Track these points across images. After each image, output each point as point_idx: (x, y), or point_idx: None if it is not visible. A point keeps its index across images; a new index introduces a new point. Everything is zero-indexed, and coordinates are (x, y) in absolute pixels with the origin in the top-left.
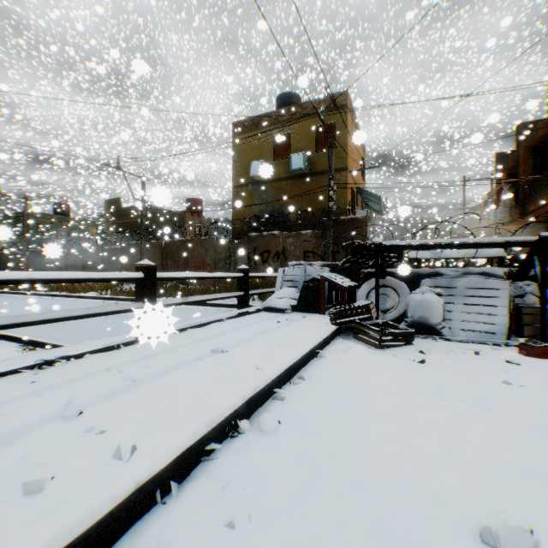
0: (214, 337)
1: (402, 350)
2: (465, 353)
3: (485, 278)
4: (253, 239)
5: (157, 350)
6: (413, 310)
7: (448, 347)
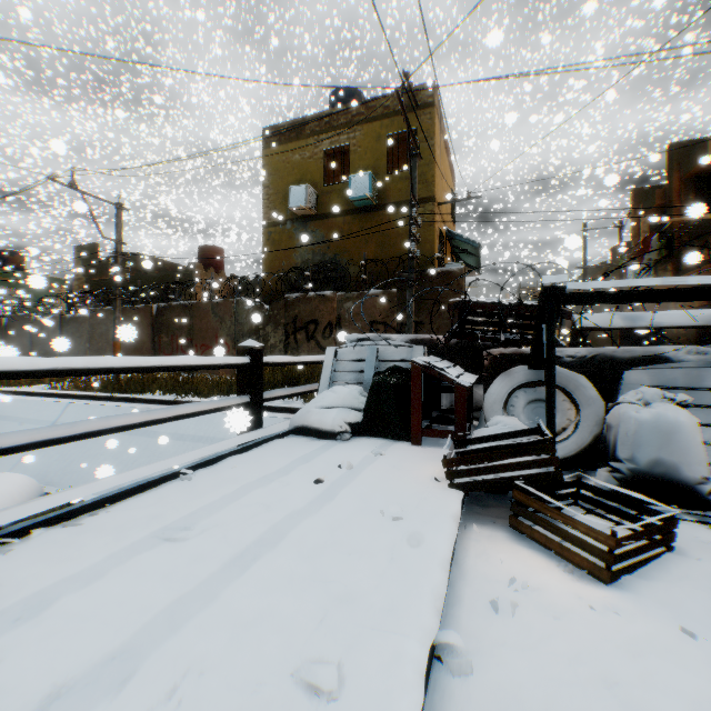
0: (75, 589)
1: (674, 587)
2: None
3: None
4: (293, 303)
5: None
6: (632, 444)
7: None
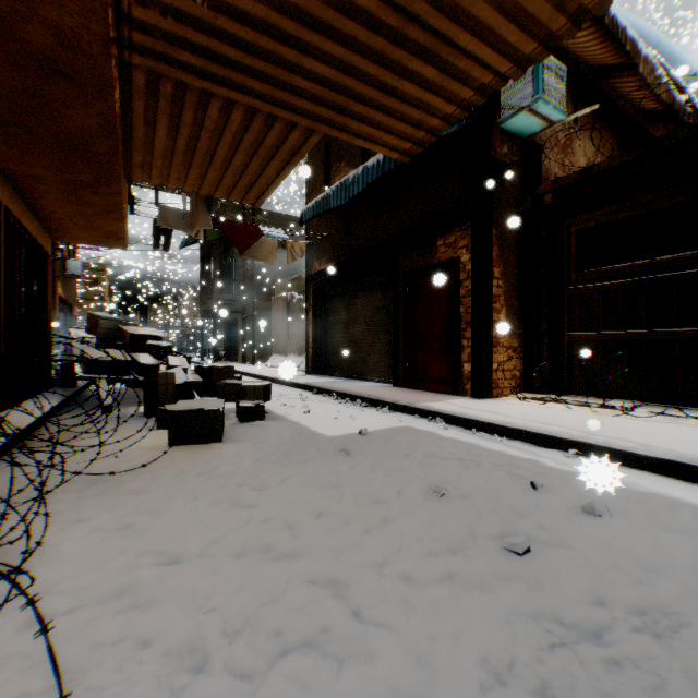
0: None
1: None
2: None
3: None
4: None
5: None
6: None
7: None
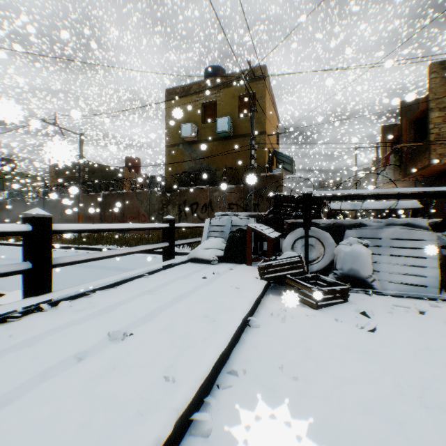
0: (124, 304)
1: (340, 310)
2: (408, 312)
3: (410, 229)
4: (184, 192)
5: (30, 335)
6: (342, 262)
7: (385, 303)
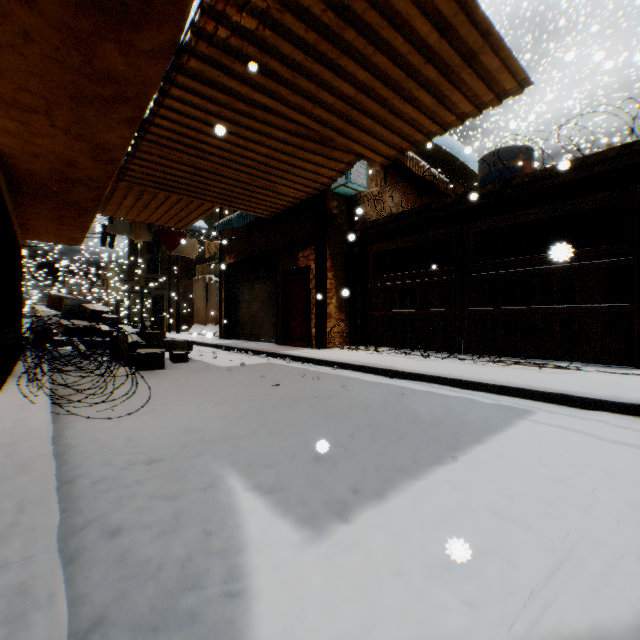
0: None
1: None
2: None
3: None
4: None
5: None
6: None
7: None
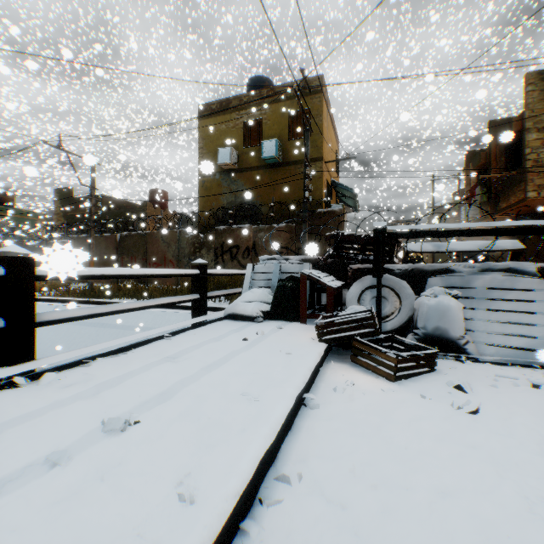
0: (132, 377)
1: (427, 383)
2: (518, 385)
3: (512, 276)
4: (221, 233)
5: None
6: (425, 318)
7: (485, 373)
